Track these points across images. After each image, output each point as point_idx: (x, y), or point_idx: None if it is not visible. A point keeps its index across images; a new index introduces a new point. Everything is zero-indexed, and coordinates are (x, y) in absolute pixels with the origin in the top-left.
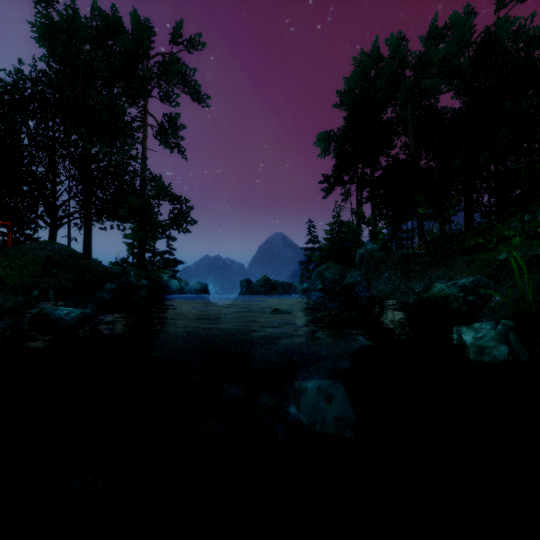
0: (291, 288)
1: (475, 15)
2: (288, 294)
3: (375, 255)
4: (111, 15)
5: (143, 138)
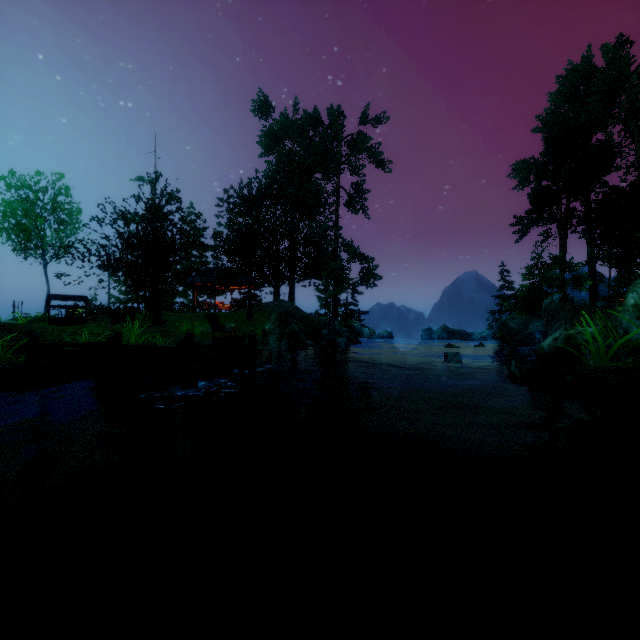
0: (472, 337)
1: None
2: (465, 340)
3: (551, 306)
4: (313, 115)
5: (336, 209)
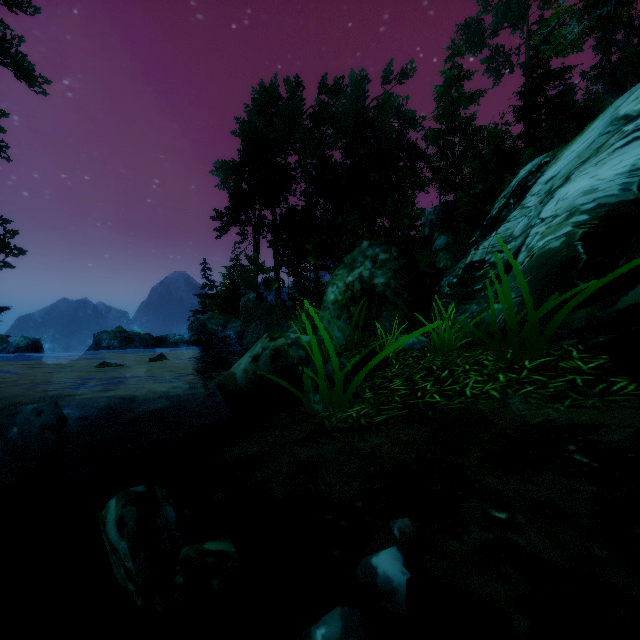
0: (165, 341)
1: (369, 81)
2: (150, 348)
3: (248, 305)
4: None
5: None
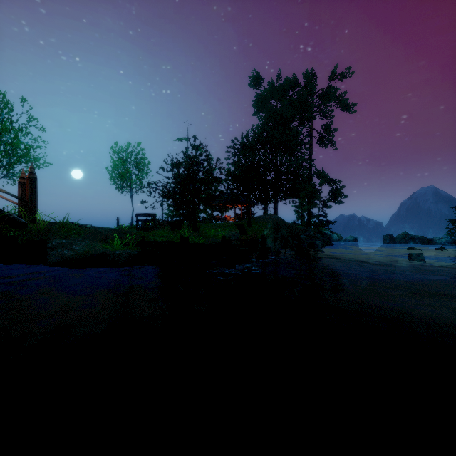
0: (431, 242)
1: None
2: (425, 245)
3: None
4: (292, 80)
5: (309, 146)
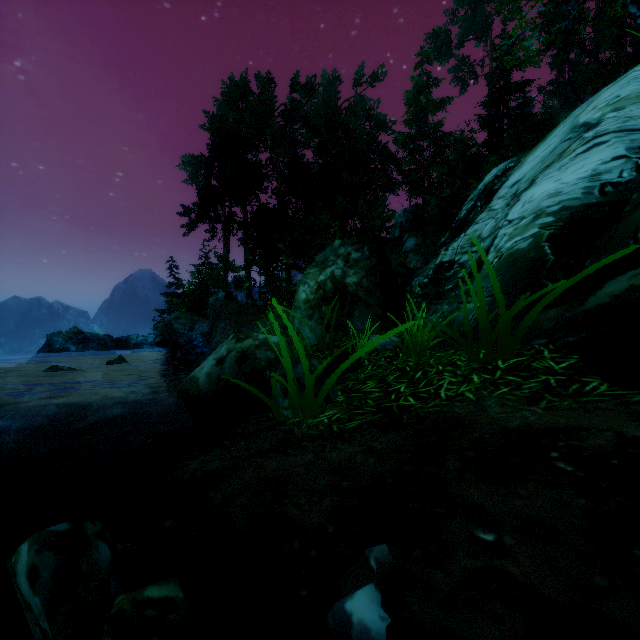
0: (127, 342)
1: (341, 82)
2: (109, 350)
3: (216, 304)
4: None
5: None
